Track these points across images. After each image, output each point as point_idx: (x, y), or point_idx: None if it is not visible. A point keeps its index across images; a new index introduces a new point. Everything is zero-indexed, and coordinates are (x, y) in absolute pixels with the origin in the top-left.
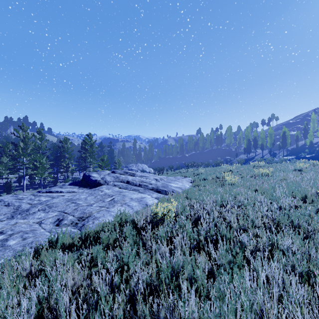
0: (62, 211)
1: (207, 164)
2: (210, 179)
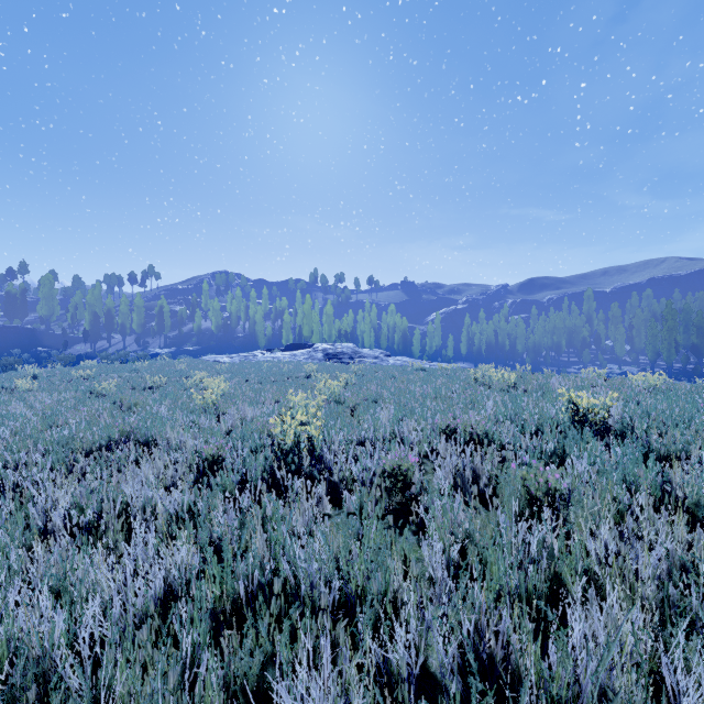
0: None
1: None
2: None
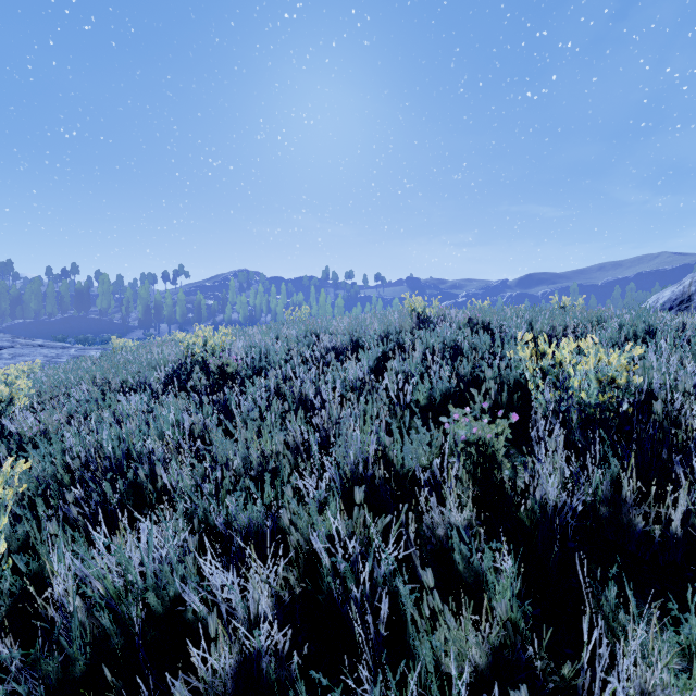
0: (45, 356)
1: (92, 340)
2: None
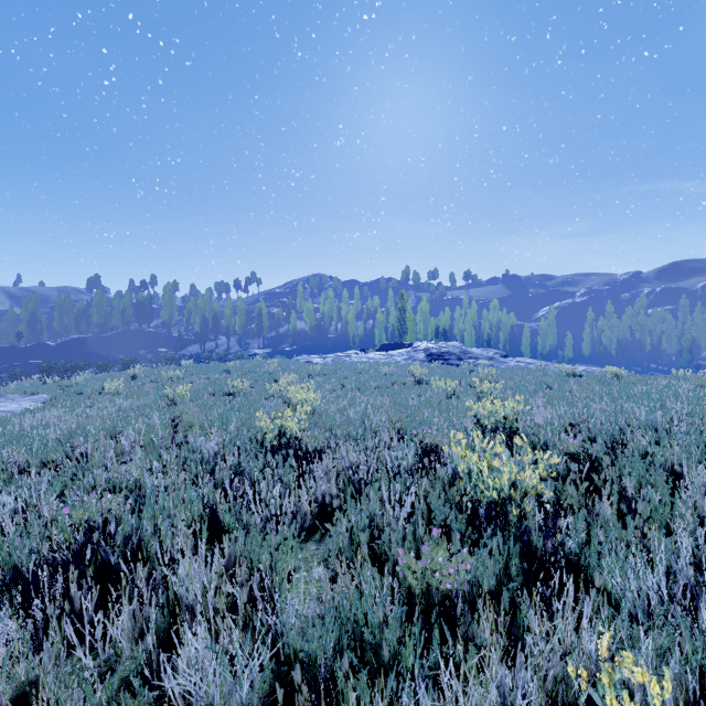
0: None
1: (103, 365)
2: (89, 392)
